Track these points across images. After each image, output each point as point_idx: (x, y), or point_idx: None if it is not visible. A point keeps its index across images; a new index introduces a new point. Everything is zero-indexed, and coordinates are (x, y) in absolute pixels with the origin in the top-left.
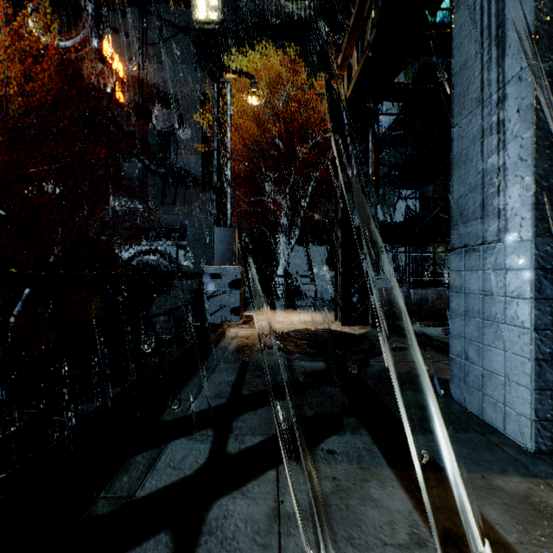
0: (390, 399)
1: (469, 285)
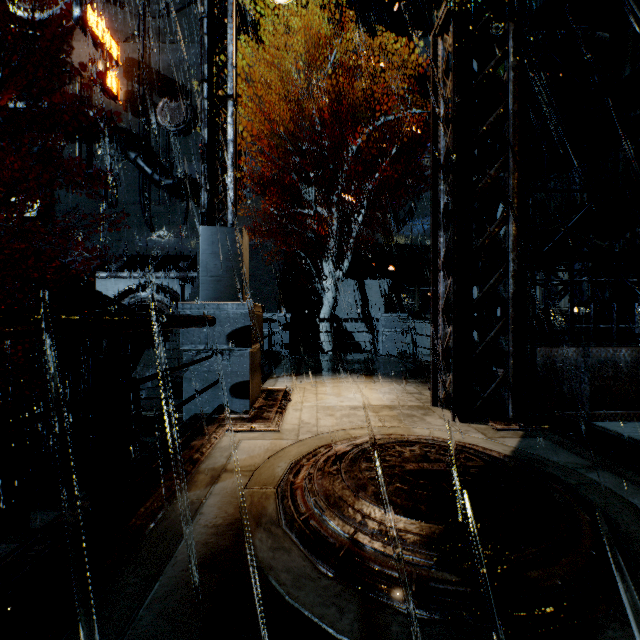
0: None
1: None
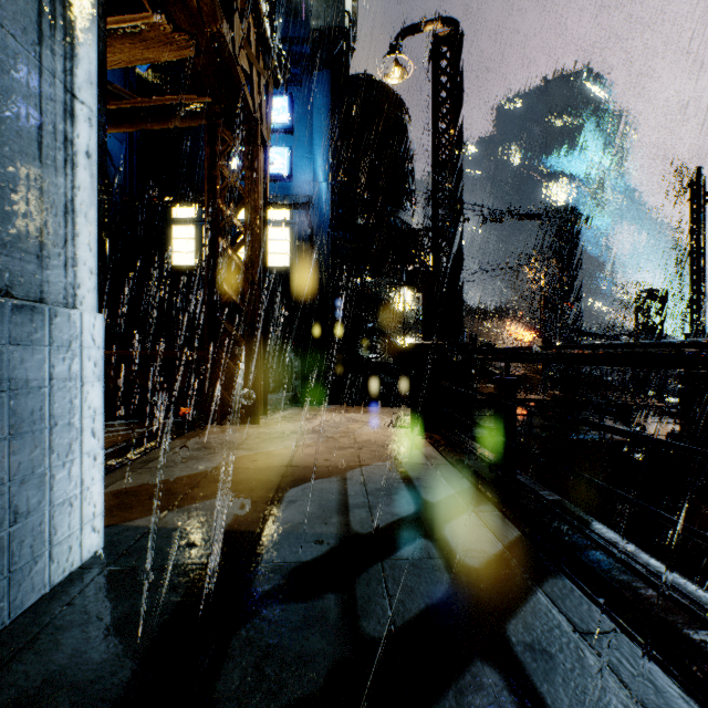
0: (129, 648)
1: (24, 373)
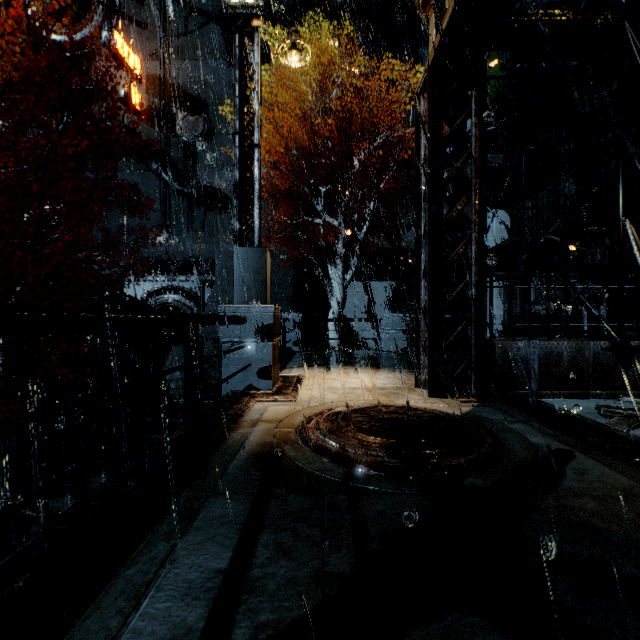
0: None
1: None
